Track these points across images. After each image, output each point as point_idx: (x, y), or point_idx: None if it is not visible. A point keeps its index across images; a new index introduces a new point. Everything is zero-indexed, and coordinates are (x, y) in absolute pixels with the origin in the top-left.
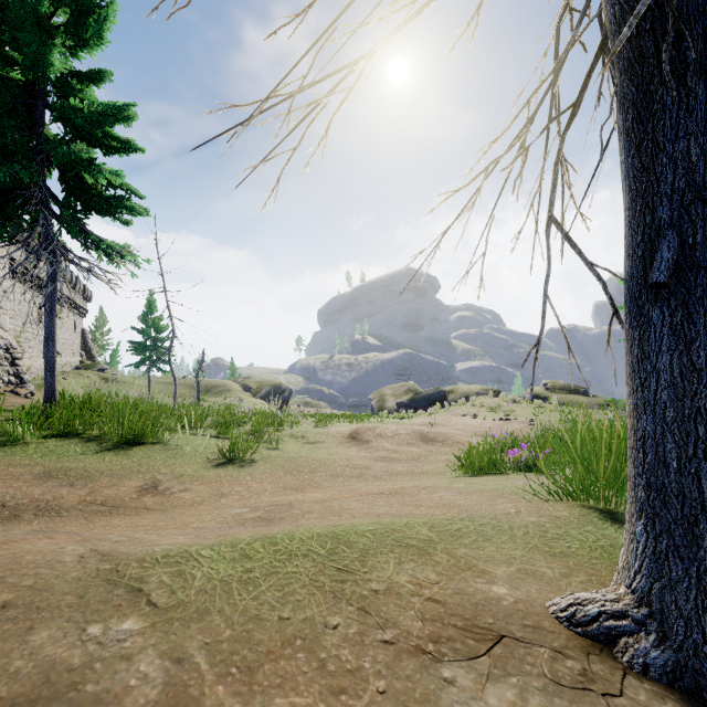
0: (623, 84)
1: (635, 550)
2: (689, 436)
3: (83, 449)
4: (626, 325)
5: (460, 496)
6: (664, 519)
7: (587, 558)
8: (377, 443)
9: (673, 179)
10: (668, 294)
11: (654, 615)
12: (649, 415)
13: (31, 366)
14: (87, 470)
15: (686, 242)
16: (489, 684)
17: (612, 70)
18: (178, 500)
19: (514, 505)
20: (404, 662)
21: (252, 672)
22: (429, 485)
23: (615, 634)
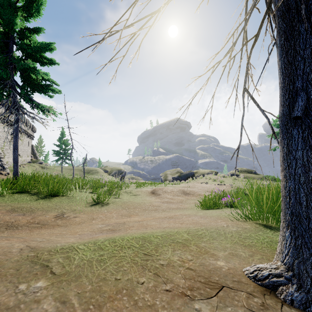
0: (280, 23)
1: (285, 244)
2: (311, 190)
3: (30, 198)
4: (280, 138)
5: (201, 219)
6: (299, 229)
7: (260, 247)
8: (163, 195)
9: (303, 68)
10: (301, 122)
11: (295, 276)
12: (292, 180)
13: (8, 161)
14: (31, 208)
15: (309, 98)
16: (218, 311)
17: (273, 19)
18: (73, 221)
19: (225, 222)
20: (176, 300)
21: (100, 307)
22: (187, 214)
23: (277, 285)
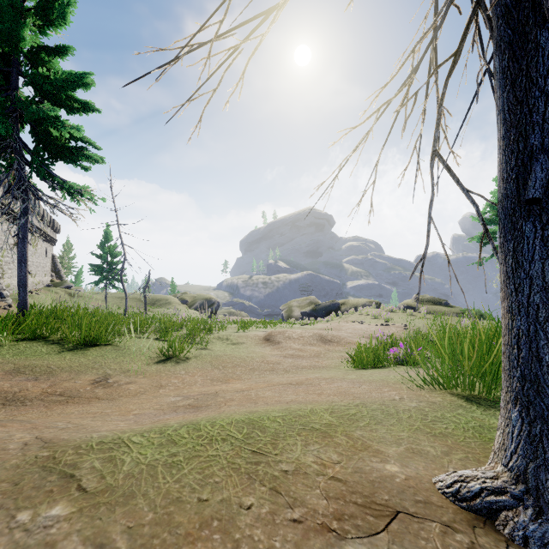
0: (500, 28)
1: (511, 433)
2: None
3: (48, 349)
4: (501, 239)
5: (353, 386)
6: (538, 407)
7: (462, 437)
8: (286, 344)
9: (544, 110)
10: (540, 210)
11: (530, 491)
12: (522, 316)
13: (10, 284)
14: (50, 366)
15: None
16: None
17: (486, 23)
18: (124, 391)
19: (397, 393)
20: (312, 540)
21: None
22: (327, 377)
23: (496, 508)
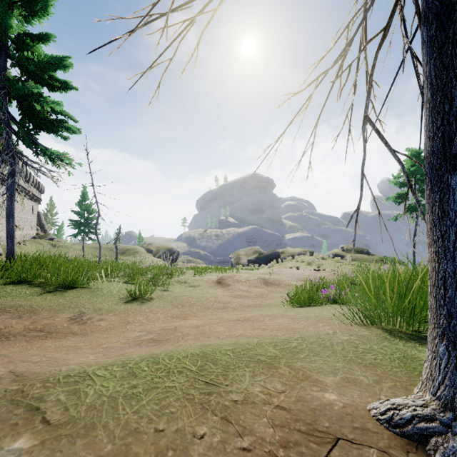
0: (429, 0)
1: (439, 366)
2: None
3: (31, 291)
4: (427, 191)
5: (292, 321)
6: None
7: (389, 367)
8: (235, 286)
9: None
10: None
11: None
12: (448, 260)
13: (1, 236)
14: (33, 306)
15: None
16: None
17: (413, 1)
18: (96, 327)
19: (331, 327)
20: None
21: None
22: (270, 314)
23: (427, 434)
